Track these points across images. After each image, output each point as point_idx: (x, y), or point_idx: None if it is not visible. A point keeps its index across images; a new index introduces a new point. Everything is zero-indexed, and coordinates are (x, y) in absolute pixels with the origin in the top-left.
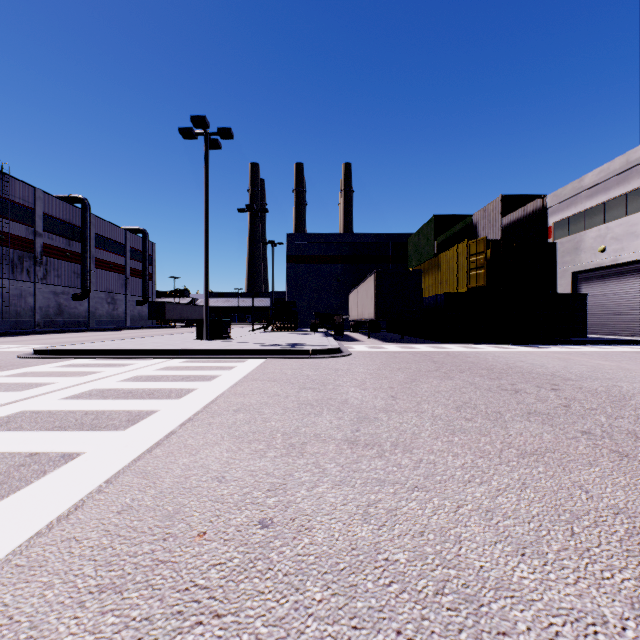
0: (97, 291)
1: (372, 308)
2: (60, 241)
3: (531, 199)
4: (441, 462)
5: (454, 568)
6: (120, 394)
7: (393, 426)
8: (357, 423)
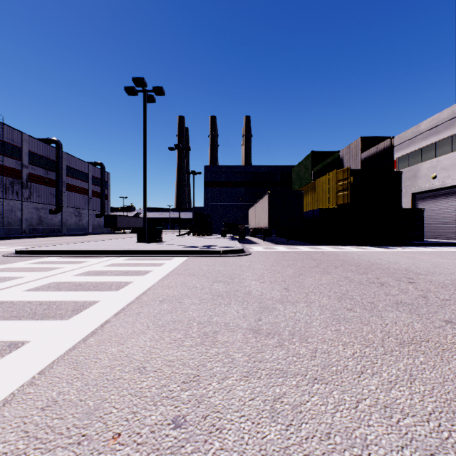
0: (67, 207)
1: (266, 219)
2: (40, 171)
3: (382, 139)
4: (334, 351)
5: None
6: (72, 286)
7: (289, 315)
8: (259, 313)
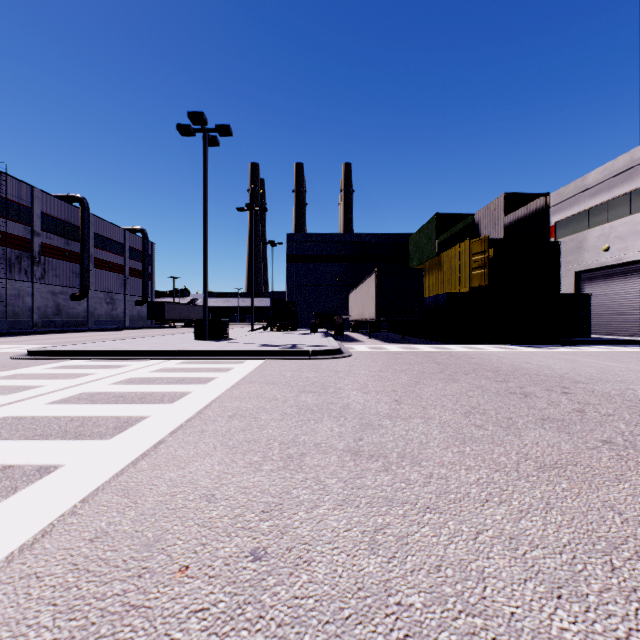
0: (96, 291)
1: (373, 308)
2: (58, 241)
3: (534, 197)
4: (453, 477)
5: (480, 616)
6: (110, 398)
7: (399, 434)
8: (360, 431)
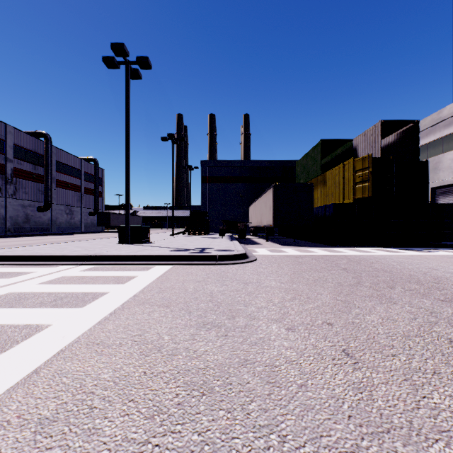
0: (58, 204)
1: (270, 216)
2: (27, 166)
3: (405, 124)
4: None
5: None
6: None
7: None
8: None
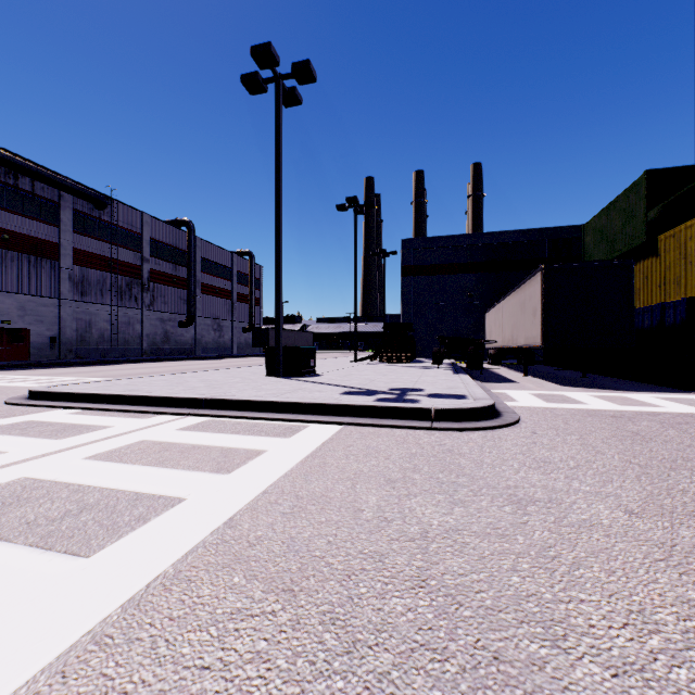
0: (203, 317)
1: (535, 329)
2: (167, 266)
3: None
4: None
5: None
6: None
7: None
8: None
